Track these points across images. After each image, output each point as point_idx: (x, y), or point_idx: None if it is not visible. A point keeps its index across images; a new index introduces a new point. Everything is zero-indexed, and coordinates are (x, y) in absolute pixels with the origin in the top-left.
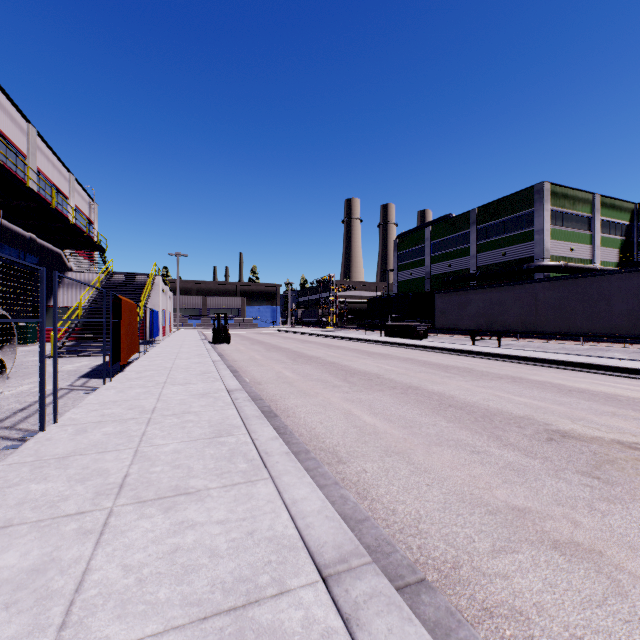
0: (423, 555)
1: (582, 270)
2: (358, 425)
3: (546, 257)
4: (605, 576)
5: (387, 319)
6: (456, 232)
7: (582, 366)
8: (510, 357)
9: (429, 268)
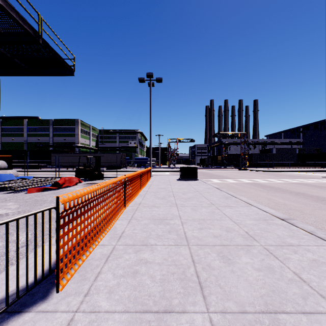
0: None
1: (88, 148)
2: None
3: (79, 143)
4: None
5: None
6: (43, 126)
7: None
8: None
9: (26, 138)
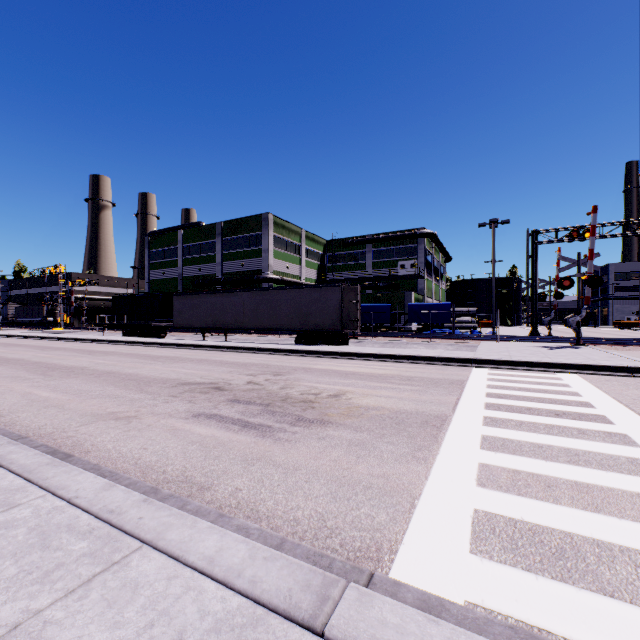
0: (35, 434)
1: (293, 283)
2: (33, 398)
3: (270, 271)
4: (128, 421)
5: (136, 319)
6: (206, 240)
7: (254, 350)
8: (217, 347)
9: (182, 270)
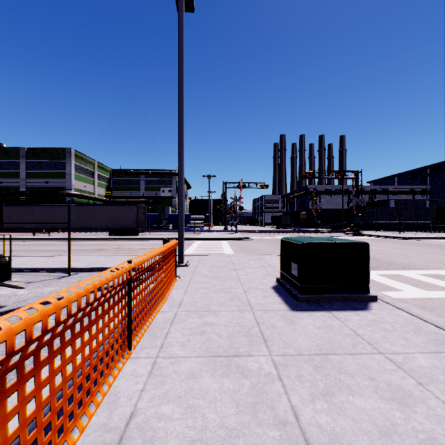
0: None
1: (90, 198)
2: None
3: (73, 189)
4: None
5: None
6: (8, 159)
7: (89, 239)
8: (61, 239)
9: None
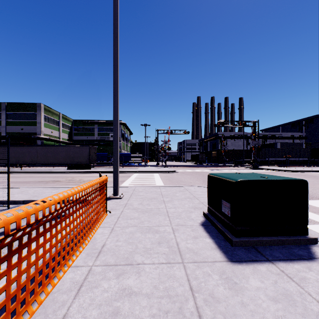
0: None
1: (56, 141)
2: None
3: (42, 134)
4: None
5: None
6: None
7: (51, 172)
8: (28, 172)
9: None
